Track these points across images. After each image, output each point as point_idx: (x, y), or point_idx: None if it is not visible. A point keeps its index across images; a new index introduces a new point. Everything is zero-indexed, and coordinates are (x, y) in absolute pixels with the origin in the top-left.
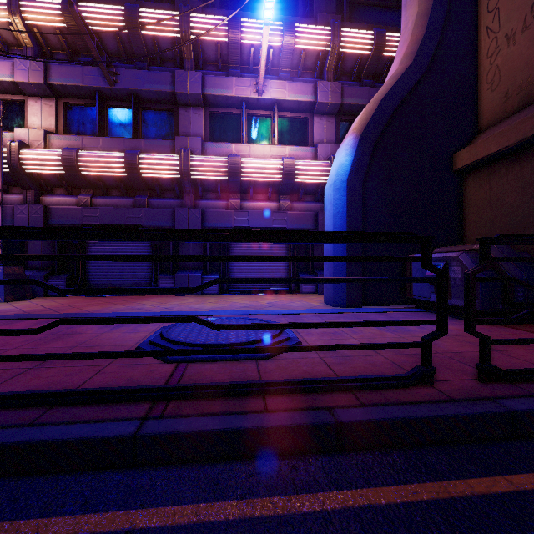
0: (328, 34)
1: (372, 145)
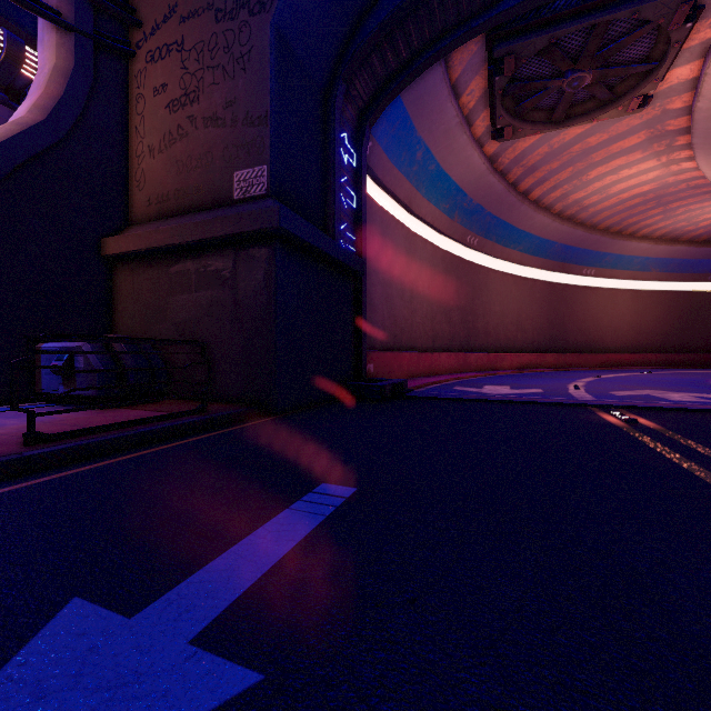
0: None
1: None
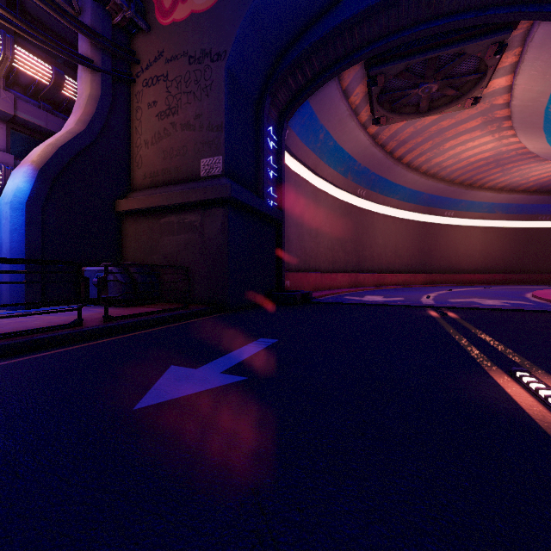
0: None
1: (51, 180)
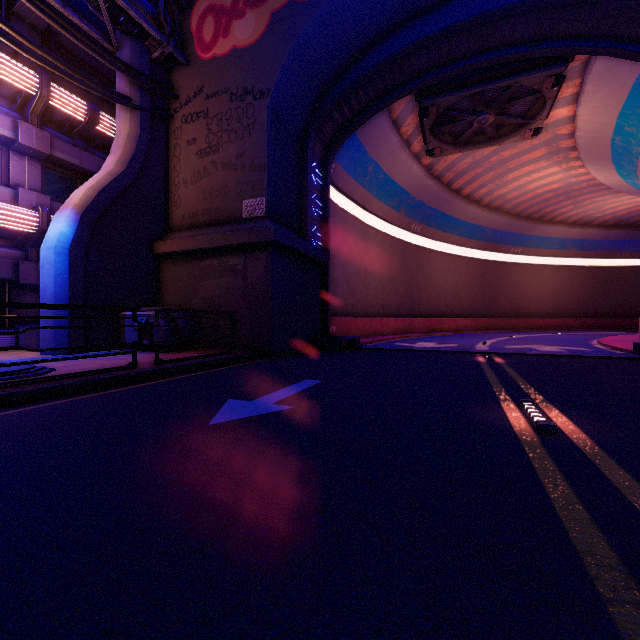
0: (35, 80)
1: (93, 224)
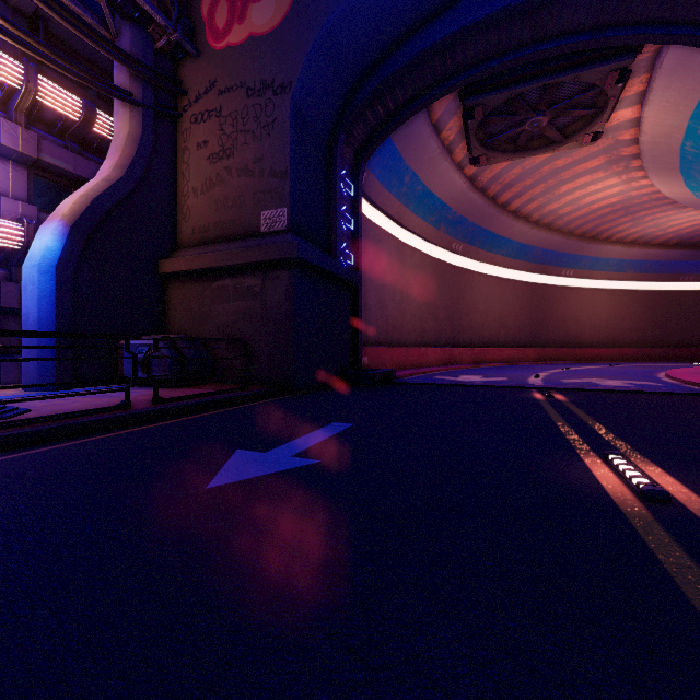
0: (19, 72)
1: (85, 238)
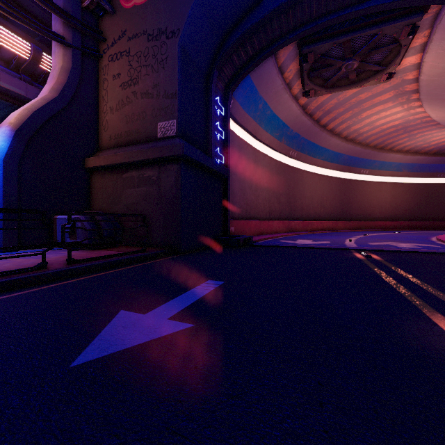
0: None
1: (27, 140)
